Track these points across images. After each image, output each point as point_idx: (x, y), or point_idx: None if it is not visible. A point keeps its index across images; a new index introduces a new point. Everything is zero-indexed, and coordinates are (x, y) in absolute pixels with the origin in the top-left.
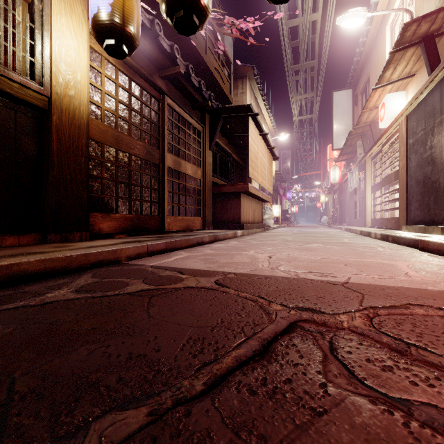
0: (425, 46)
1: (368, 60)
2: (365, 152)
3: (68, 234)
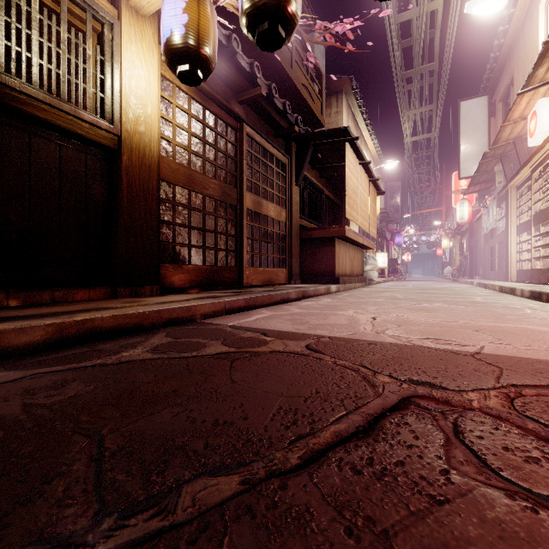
0: None
1: (512, 54)
2: (508, 179)
3: (138, 288)
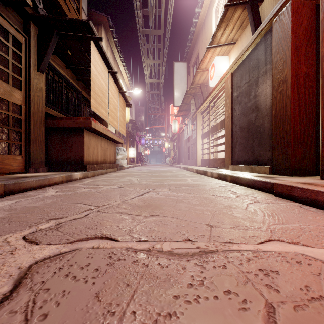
0: (251, 7)
1: (198, 39)
2: (197, 108)
3: None
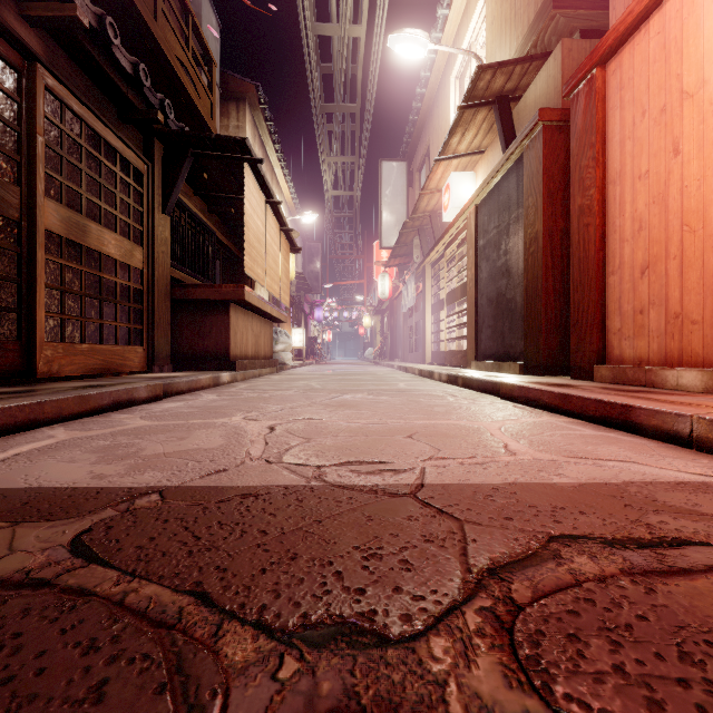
0: (500, 110)
1: (428, 123)
2: (424, 255)
3: None
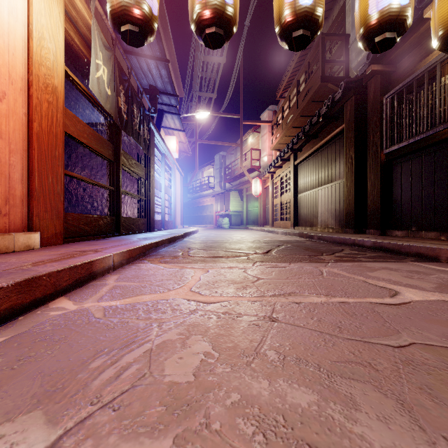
0: None
1: None
2: None
3: None
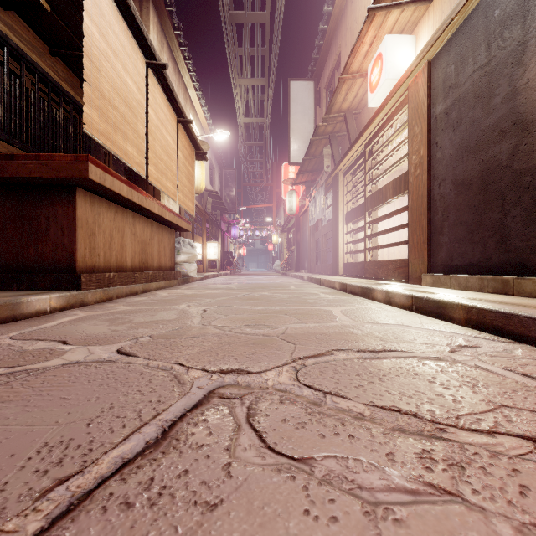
0: None
1: (338, 29)
2: (336, 163)
3: None
